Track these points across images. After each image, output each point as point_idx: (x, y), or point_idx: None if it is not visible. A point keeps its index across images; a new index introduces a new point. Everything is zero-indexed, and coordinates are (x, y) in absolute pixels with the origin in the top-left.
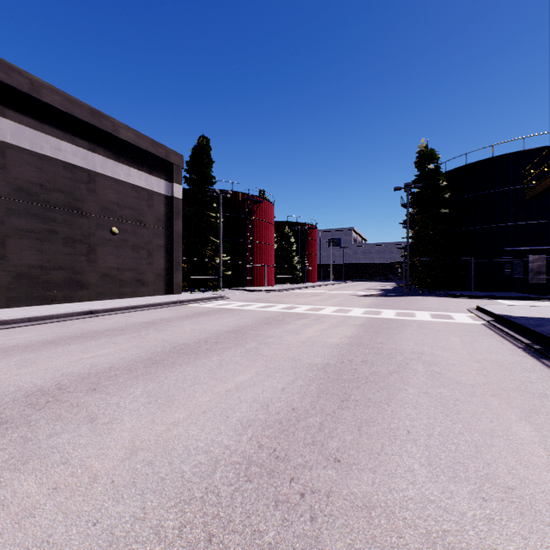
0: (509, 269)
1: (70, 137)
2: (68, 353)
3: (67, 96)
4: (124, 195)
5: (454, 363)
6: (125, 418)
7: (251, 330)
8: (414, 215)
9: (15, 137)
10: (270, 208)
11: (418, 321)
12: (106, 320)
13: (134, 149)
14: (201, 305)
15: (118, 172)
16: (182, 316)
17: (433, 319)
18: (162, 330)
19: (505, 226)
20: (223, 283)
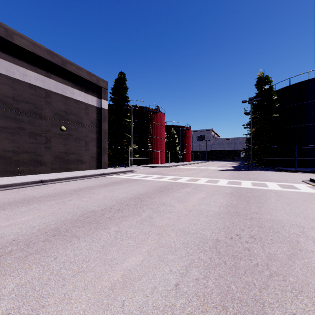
0: None
1: (33, 68)
2: None
3: (31, 41)
4: (69, 106)
5: None
6: None
7: (148, 197)
8: (255, 118)
9: None
10: (162, 116)
11: (273, 191)
12: (48, 187)
13: (76, 77)
14: (117, 176)
15: (65, 91)
16: (101, 185)
17: (283, 189)
18: (82, 196)
19: None
20: (133, 162)
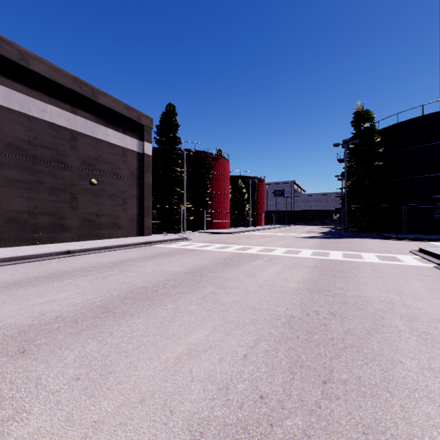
0: (438, 214)
1: (55, 101)
2: (24, 297)
3: (52, 66)
4: (102, 151)
5: (436, 317)
6: (34, 408)
7: (209, 271)
8: (351, 167)
9: (6, 100)
10: (226, 164)
11: (369, 263)
12: (79, 259)
13: (110, 112)
14: (166, 246)
15: (96, 131)
16: (147, 256)
17: (382, 261)
18: (126, 271)
19: (435, 176)
20: (186, 226)
